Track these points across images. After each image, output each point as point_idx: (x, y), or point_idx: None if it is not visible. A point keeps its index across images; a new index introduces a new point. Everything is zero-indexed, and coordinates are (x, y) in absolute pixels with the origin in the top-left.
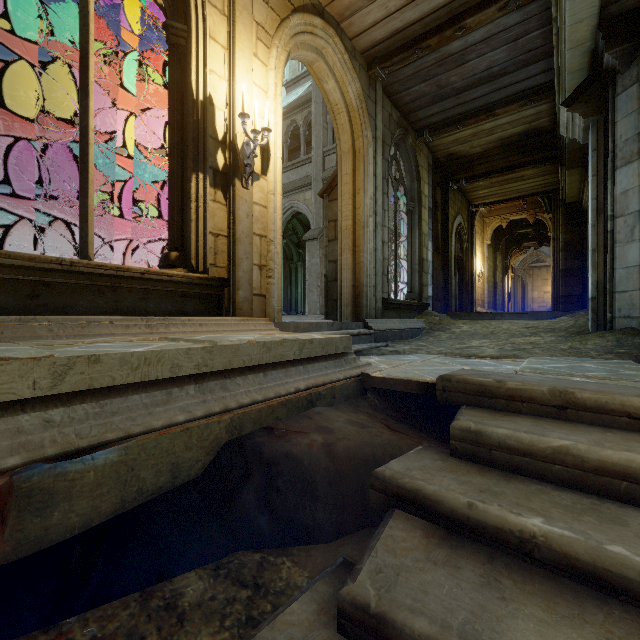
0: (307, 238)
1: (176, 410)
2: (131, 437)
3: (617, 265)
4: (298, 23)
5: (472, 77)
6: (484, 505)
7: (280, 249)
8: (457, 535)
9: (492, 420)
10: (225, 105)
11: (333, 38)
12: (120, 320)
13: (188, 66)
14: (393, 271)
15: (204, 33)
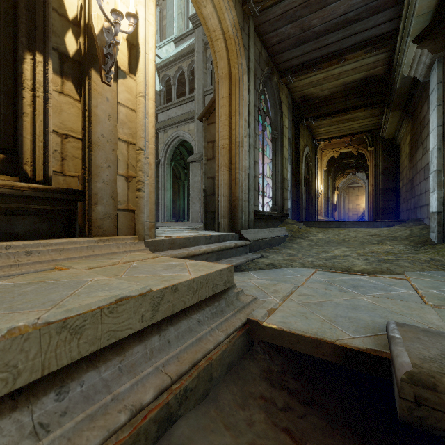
0: (190, 160)
1: None
2: None
3: None
4: None
5: (330, 21)
6: None
7: (153, 159)
8: None
9: None
10: None
11: None
12: None
13: None
14: (261, 187)
15: None
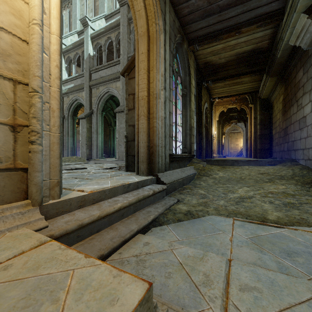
0: (117, 111)
1: None
2: None
3: None
4: None
5: None
6: None
7: (56, 105)
8: None
9: None
10: None
11: None
12: None
13: None
14: (174, 134)
15: None
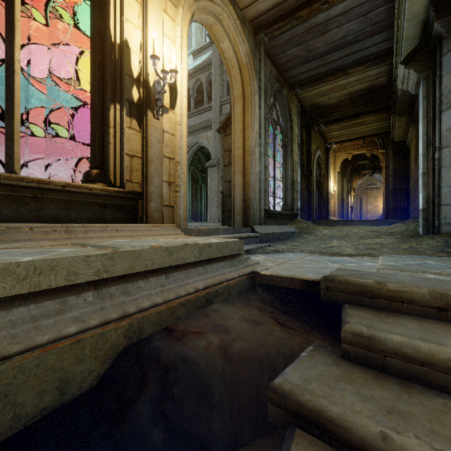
0: (208, 165)
1: (68, 320)
2: (6, 358)
3: (443, 184)
4: None
5: (332, 43)
6: (400, 438)
7: (185, 169)
8: None
9: (380, 323)
10: (139, 49)
11: (228, 7)
12: (40, 227)
13: (107, 14)
14: (272, 189)
15: None
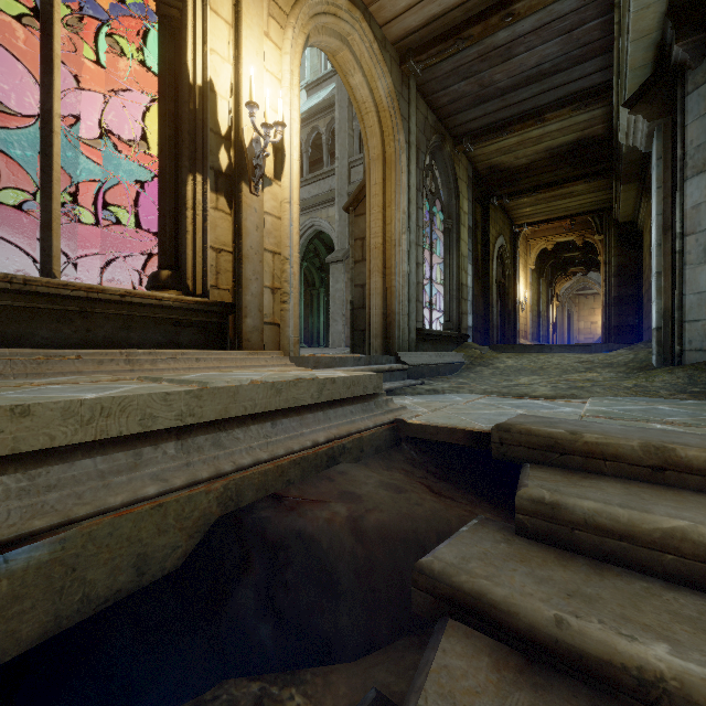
0: (330, 260)
1: (146, 478)
2: (73, 523)
3: (687, 290)
4: (319, 1)
5: (519, 75)
6: (579, 622)
7: (297, 269)
8: (540, 665)
9: (570, 486)
10: (229, 93)
11: (360, 23)
12: (91, 354)
13: (183, 43)
14: (428, 297)
15: (203, 3)
